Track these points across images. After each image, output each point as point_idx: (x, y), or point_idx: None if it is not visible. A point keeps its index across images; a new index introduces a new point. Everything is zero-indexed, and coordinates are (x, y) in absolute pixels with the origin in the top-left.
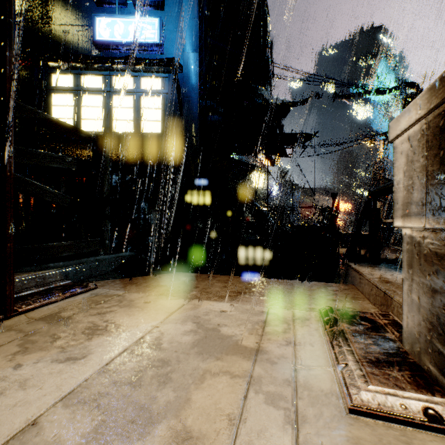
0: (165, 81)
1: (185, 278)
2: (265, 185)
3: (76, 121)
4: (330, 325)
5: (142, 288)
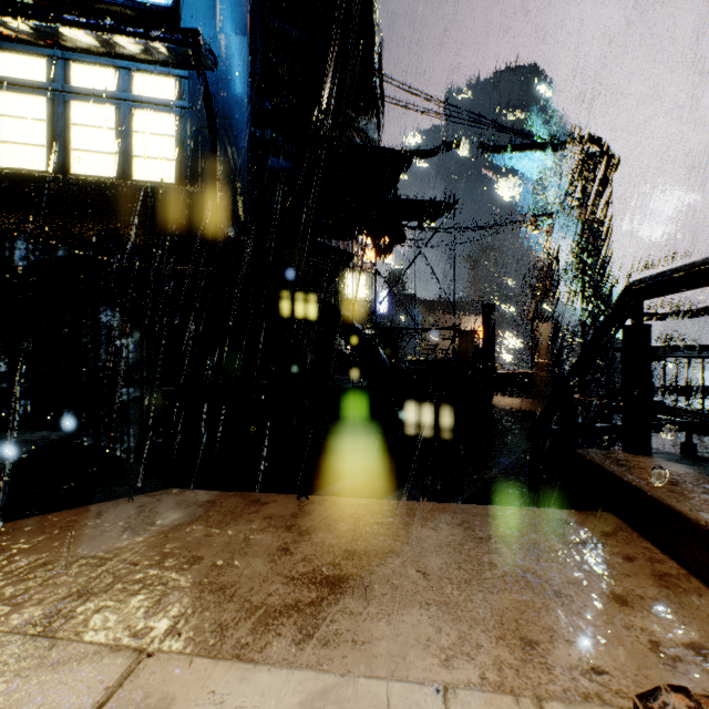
0: (184, 84)
1: (173, 515)
2: (366, 294)
3: None
4: None
5: None
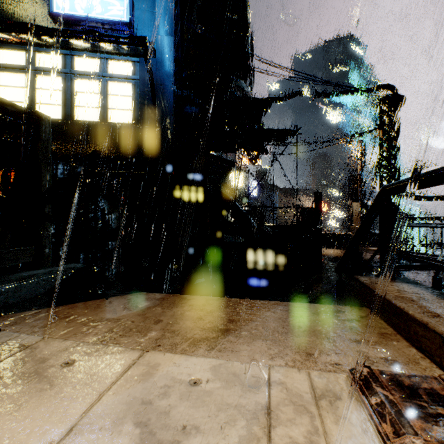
0: (136, 65)
1: (145, 303)
2: (244, 184)
3: (29, 105)
4: (393, 427)
5: (75, 326)
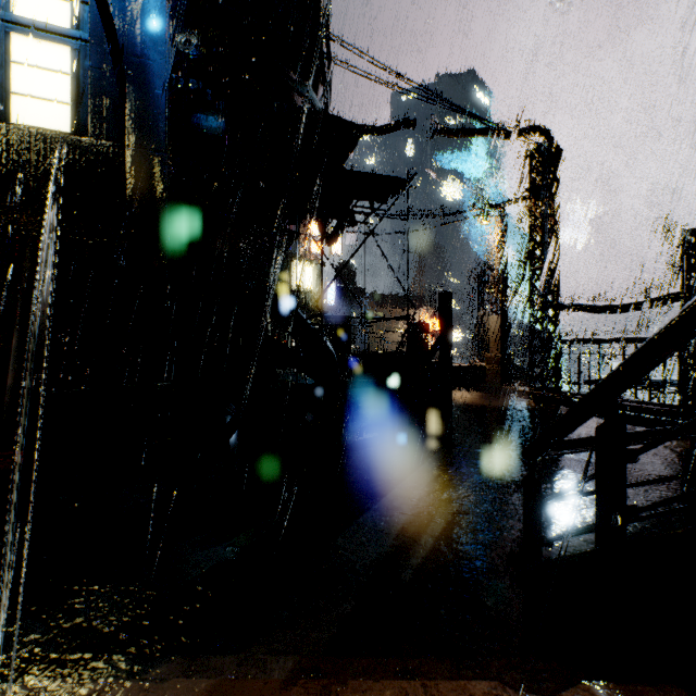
0: (83, 10)
1: None
2: (314, 285)
3: None
4: None
5: None
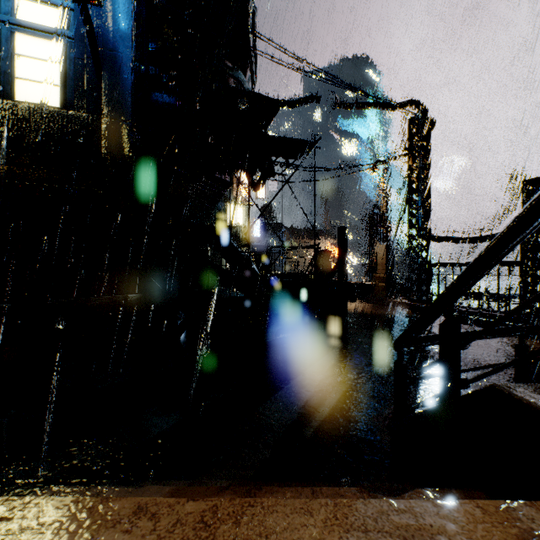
0: (69, 15)
1: None
2: (243, 221)
3: None
4: None
5: None
